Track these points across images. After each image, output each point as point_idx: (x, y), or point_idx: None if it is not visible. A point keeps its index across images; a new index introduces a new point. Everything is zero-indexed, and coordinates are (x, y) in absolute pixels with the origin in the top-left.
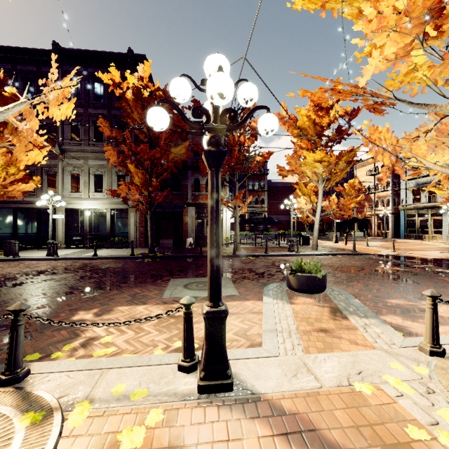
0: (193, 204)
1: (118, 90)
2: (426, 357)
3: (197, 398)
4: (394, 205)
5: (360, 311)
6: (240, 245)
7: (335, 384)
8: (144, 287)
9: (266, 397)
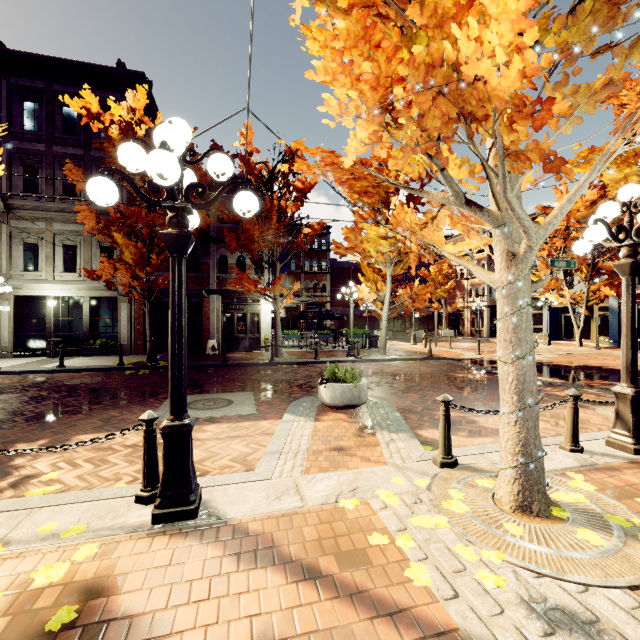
0: (217, 291)
1: (97, 123)
2: (436, 469)
3: (148, 529)
4: (490, 296)
5: (394, 426)
6: (286, 349)
7: (320, 503)
8: (126, 409)
9: (235, 522)
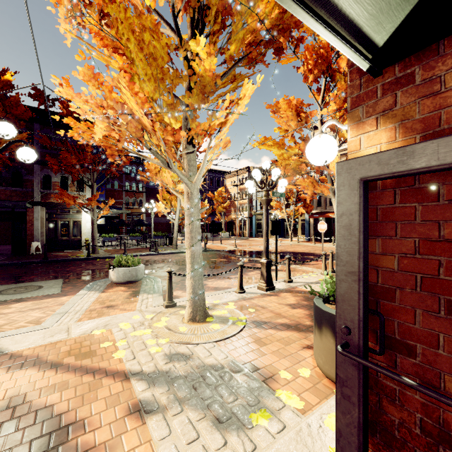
0: (42, 203)
1: None
2: (162, 309)
3: None
4: (250, 211)
5: (153, 290)
6: (105, 248)
7: (80, 334)
8: None
9: (14, 352)
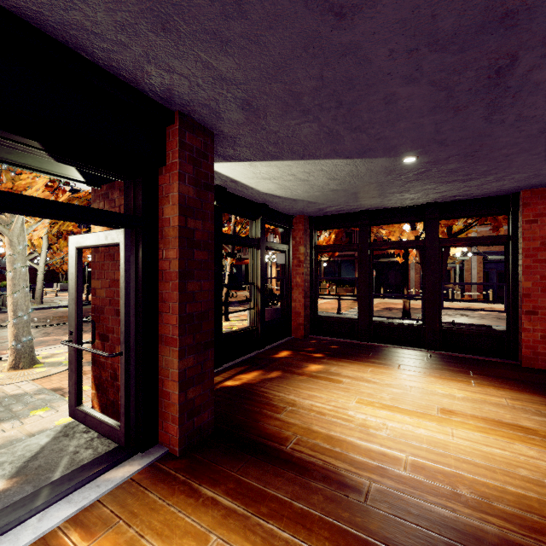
0: None
1: None
2: None
3: None
4: None
5: None
6: None
7: None
8: None
9: None
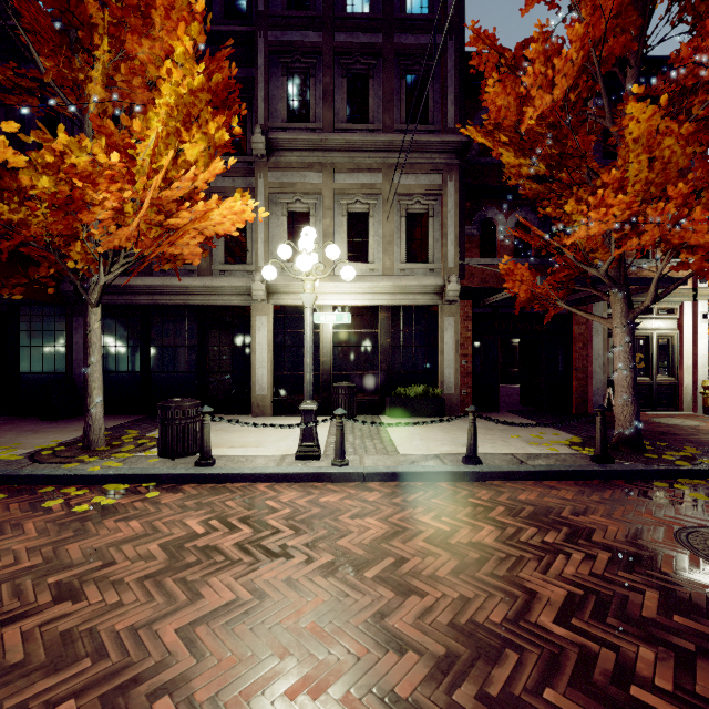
0: None
1: None
2: None
3: None
4: None
5: None
6: None
7: None
8: None
9: None
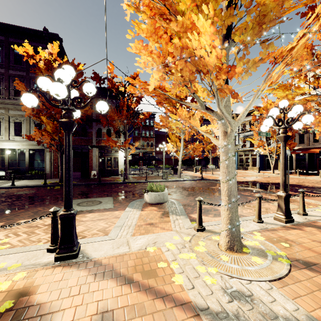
0: (96, 146)
1: (32, 60)
2: (194, 232)
3: (52, 264)
4: None
5: (179, 212)
6: (132, 175)
7: (138, 249)
8: (46, 206)
9: (96, 259)
